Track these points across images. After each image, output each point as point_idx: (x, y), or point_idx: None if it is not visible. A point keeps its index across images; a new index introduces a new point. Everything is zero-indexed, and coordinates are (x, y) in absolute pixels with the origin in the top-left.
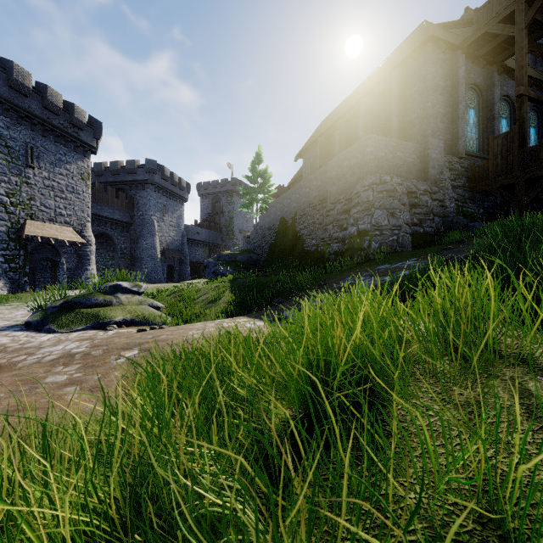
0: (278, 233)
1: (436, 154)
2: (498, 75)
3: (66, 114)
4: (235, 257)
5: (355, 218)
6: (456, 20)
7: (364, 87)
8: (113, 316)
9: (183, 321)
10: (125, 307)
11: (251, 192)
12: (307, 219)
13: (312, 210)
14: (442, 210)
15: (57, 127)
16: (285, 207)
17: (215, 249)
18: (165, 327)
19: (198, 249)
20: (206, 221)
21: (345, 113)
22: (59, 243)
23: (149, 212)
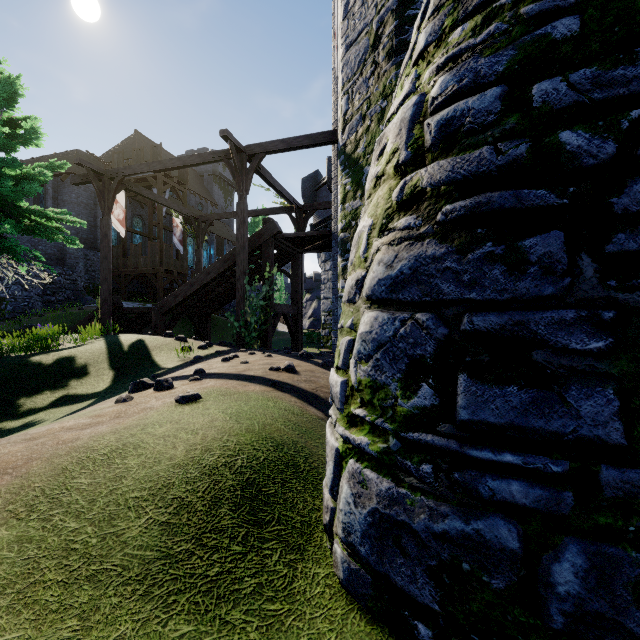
0: None
1: (73, 250)
2: (130, 204)
3: None
4: None
5: None
6: (100, 161)
7: None
8: None
9: None
10: None
11: None
12: None
13: None
14: (74, 286)
15: None
16: None
17: None
18: None
19: None
20: None
21: None
22: None
23: None
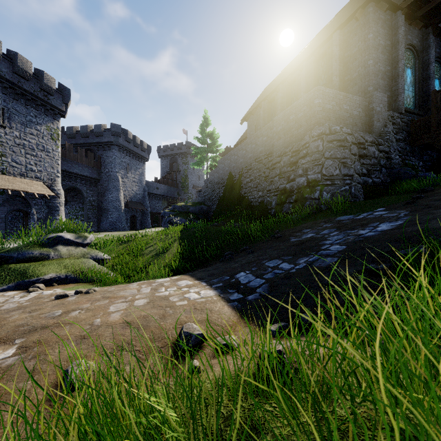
0: (226, 187)
1: (380, 108)
2: (433, 37)
3: (36, 80)
4: (188, 208)
5: (304, 168)
6: None
7: (304, 53)
8: (43, 272)
9: (125, 277)
10: (62, 261)
11: (202, 151)
12: (253, 172)
13: (258, 164)
14: (388, 162)
15: (27, 91)
16: (232, 163)
17: (173, 202)
18: (91, 292)
19: (157, 201)
20: (165, 178)
21: (287, 77)
22: (30, 196)
23: (114, 169)
